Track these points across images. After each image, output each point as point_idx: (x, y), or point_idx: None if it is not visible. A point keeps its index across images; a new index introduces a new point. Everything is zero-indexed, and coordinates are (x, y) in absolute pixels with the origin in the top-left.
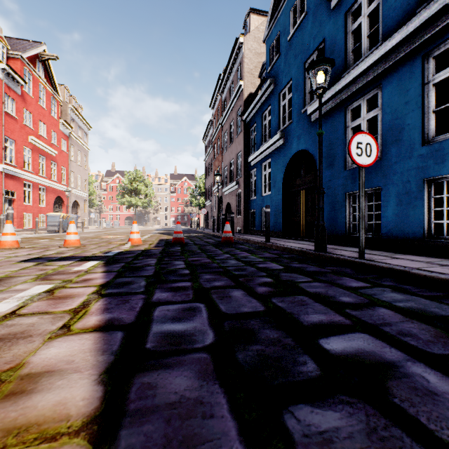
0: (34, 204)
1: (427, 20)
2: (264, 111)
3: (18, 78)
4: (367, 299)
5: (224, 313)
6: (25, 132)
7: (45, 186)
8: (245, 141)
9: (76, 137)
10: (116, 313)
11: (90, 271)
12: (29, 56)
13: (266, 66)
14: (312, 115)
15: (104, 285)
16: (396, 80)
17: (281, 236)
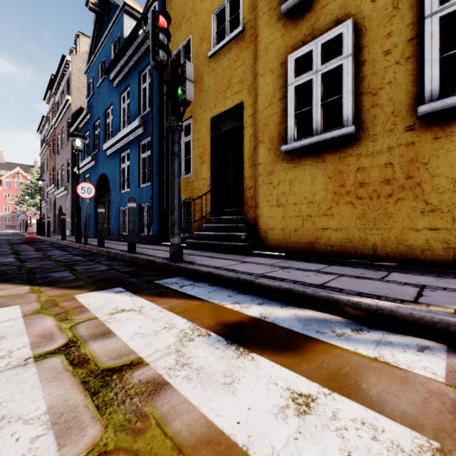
0: None
1: (136, 127)
2: (86, 132)
3: None
4: (41, 254)
5: None
6: None
7: None
8: (73, 152)
9: None
10: None
11: None
12: None
13: (87, 95)
14: (107, 151)
15: None
16: (133, 149)
17: (94, 236)
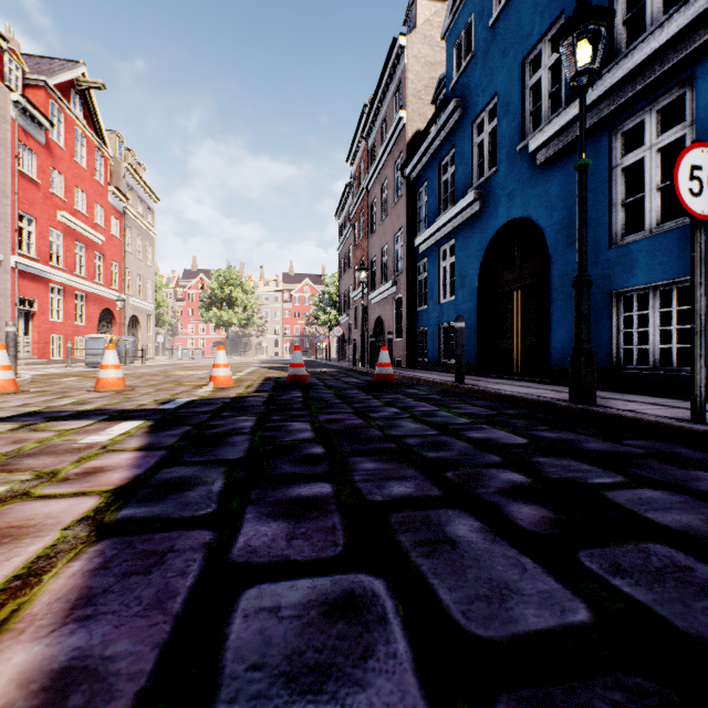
0: (66, 320)
1: None
2: (444, 158)
3: (41, 117)
4: None
5: (465, 636)
6: (52, 204)
7: (84, 293)
8: (409, 212)
9: (135, 215)
10: (101, 629)
11: (114, 445)
12: (58, 83)
13: (446, 79)
14: (539, 153)
15: (122, 492)
16: None
17: (476, 372)
